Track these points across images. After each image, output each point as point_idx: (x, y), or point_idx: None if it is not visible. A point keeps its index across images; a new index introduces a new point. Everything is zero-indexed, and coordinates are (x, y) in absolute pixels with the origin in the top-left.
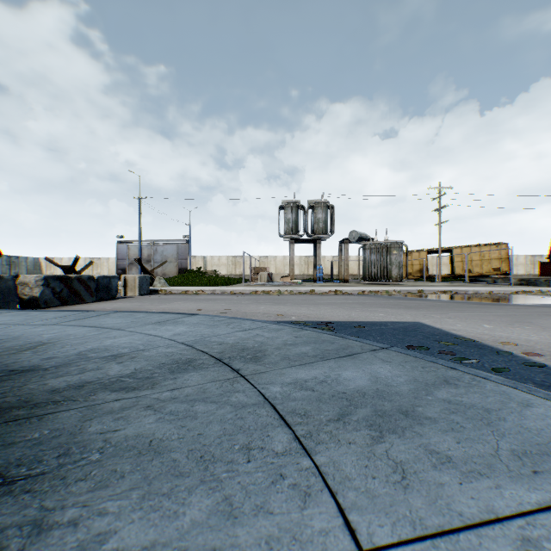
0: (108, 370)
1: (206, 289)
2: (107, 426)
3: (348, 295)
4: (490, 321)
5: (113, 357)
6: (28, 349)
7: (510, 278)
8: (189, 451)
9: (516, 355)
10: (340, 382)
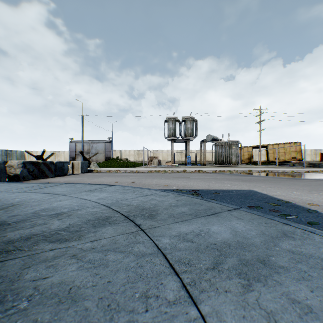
0: (50, 225)
1: (121, 169)
2: (39, 273)
3: (206, 173)
4: (296, 189)
5: (56, 215)
6: (2, 209)
7: (304, 163)
8: (99, 299)
9: (320, 213)
10: (210, 235)
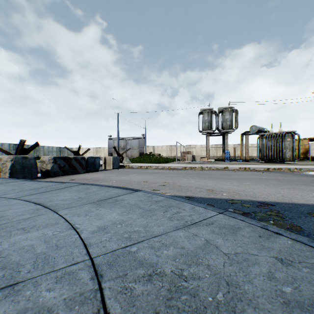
0: None
1: (152, 165)
2: None
3: (256, 171)
4: None
5: None
6: None
7: None
8: None
9: None
10: None
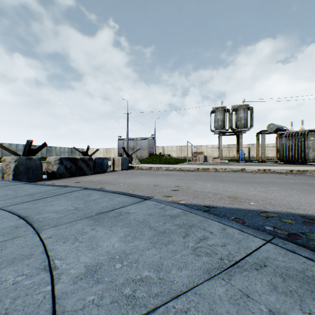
0: None
1: (163, 166)
2: None
3: (277, 174)
4: None
5: None
6: None
7: None
8: None
9: None
10: None
